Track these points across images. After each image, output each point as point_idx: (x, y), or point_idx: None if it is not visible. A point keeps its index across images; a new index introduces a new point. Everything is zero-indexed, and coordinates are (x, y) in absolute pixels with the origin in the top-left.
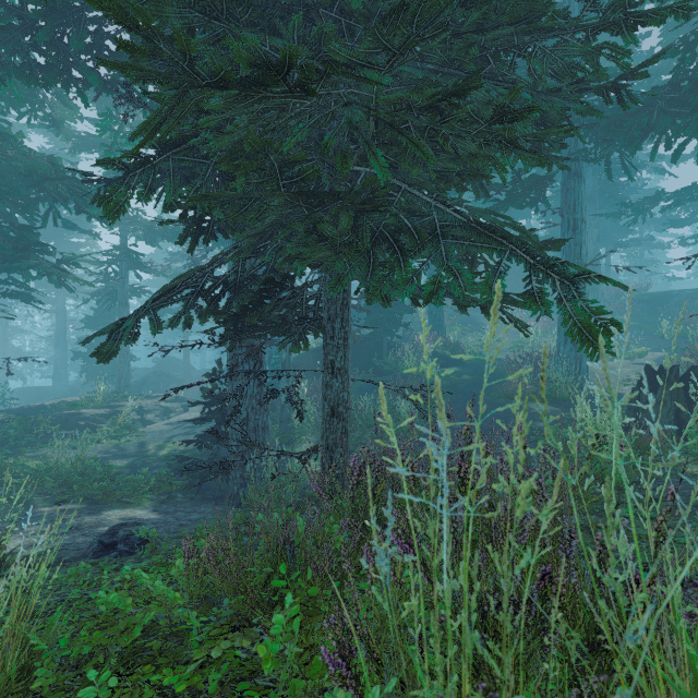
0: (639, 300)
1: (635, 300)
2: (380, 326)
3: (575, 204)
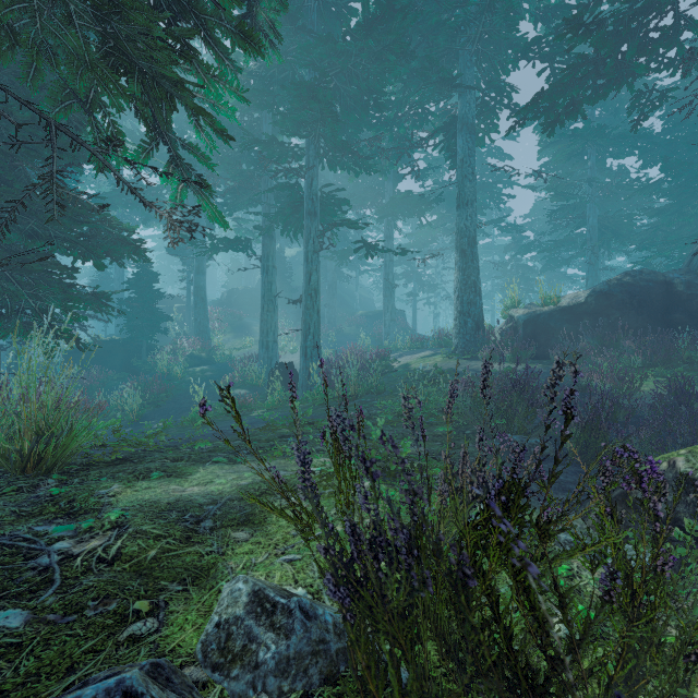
0: (367, 316)
1: (364, 315)
2: (136, 331)
3: (268, 255)
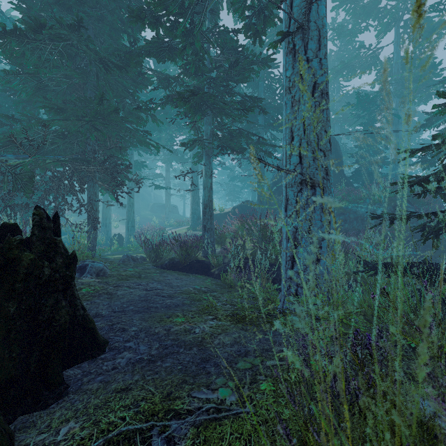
0: (157, 207)
1: (156, 206)
2: None
3: None
